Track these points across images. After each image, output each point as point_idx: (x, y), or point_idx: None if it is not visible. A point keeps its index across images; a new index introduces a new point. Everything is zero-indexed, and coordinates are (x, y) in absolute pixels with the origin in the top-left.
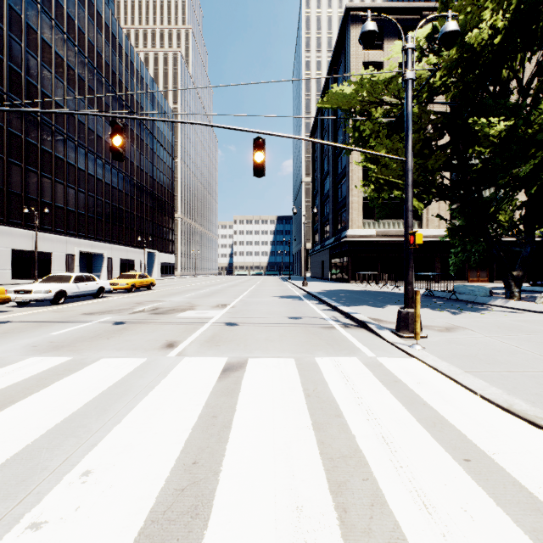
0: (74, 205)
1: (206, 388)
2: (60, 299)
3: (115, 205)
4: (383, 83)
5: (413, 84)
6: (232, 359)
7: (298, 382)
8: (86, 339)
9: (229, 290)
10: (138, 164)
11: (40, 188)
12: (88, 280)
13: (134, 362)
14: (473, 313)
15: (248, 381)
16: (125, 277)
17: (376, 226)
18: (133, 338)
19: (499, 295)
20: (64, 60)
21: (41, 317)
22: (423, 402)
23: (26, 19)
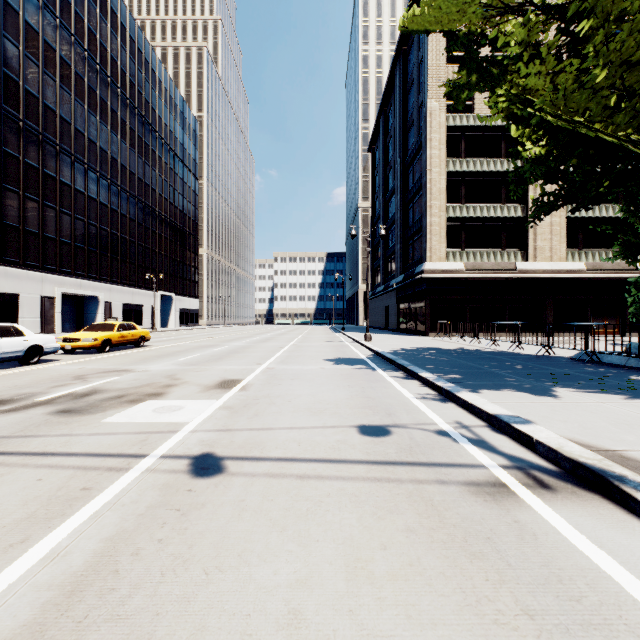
0: (54, 231)
1: None
2: None
3: (116, 234)
4: None
5: None
6: None
7: None
8: None
9: (256, 348)
10: (149, 181)
11: (0, 205)
12: (6, 334)
13: None
14: None
15: None
16: (98, 328)
17: (464, 257)
18: None
19: None
20: (38, 34)
21: None
22: None
23: None
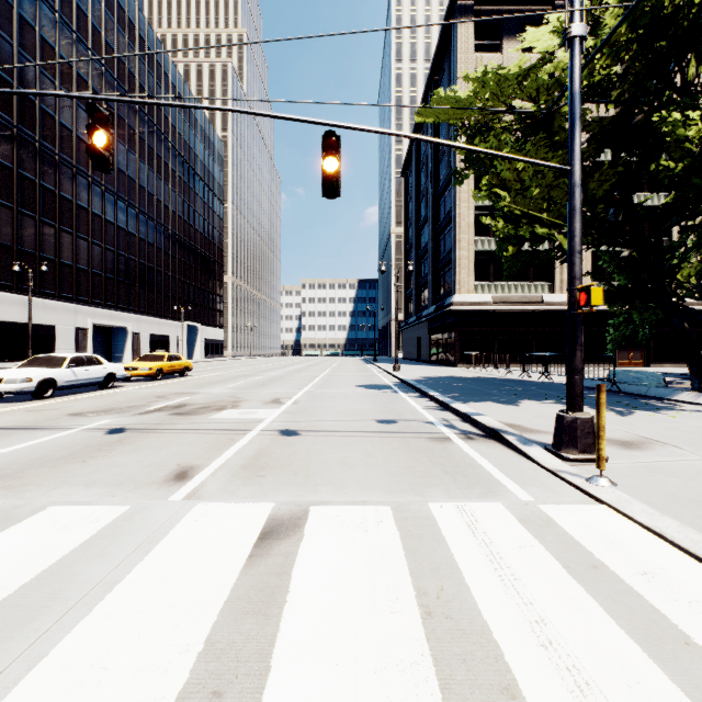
0: (86, 262)
1: (218, 589)
2: (47, 392)
3: (143, 263)
4: (515, 75)
5: (582, 45)
6: (280, 507)
7: (403, 570)
8: (46, 463)
9: (293, 377)
10: (175, 208)
11: (39, 239)
12: (91, 363)
13: (102, 516)
14: (655, 414)
15: (304, 568)
16: (149, 358)
17: (492, 289)
18: (125, 461)
19: (677, 385)
20: (72, 67)
21: (3, 420)
22: (682, 637)
23: (19, 9)
